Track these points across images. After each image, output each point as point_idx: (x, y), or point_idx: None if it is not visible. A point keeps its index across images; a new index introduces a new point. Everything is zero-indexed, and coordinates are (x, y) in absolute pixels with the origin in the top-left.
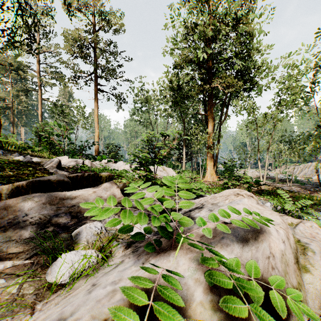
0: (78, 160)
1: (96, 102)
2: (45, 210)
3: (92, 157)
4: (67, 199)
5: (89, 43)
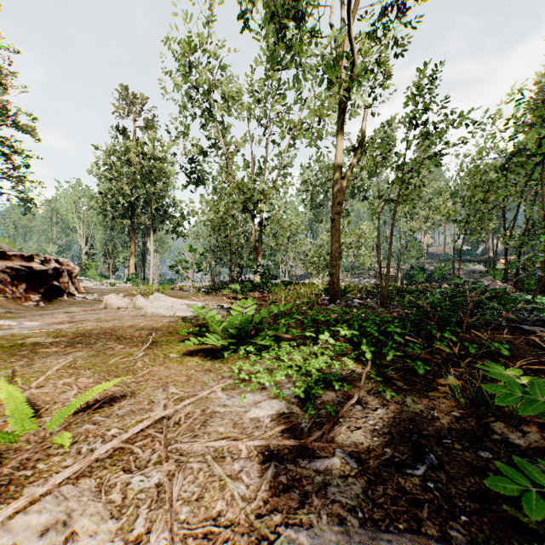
0: None
1: None
2: None
3: None
4: None
5: None
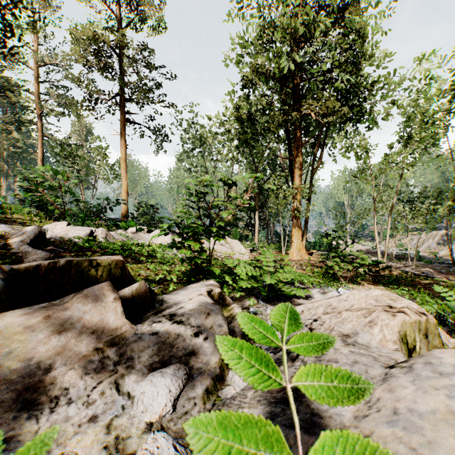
0: (83, 228)
1: (123, 139)
2: None
3: (114, 223)
4: None
5: (112, 49)
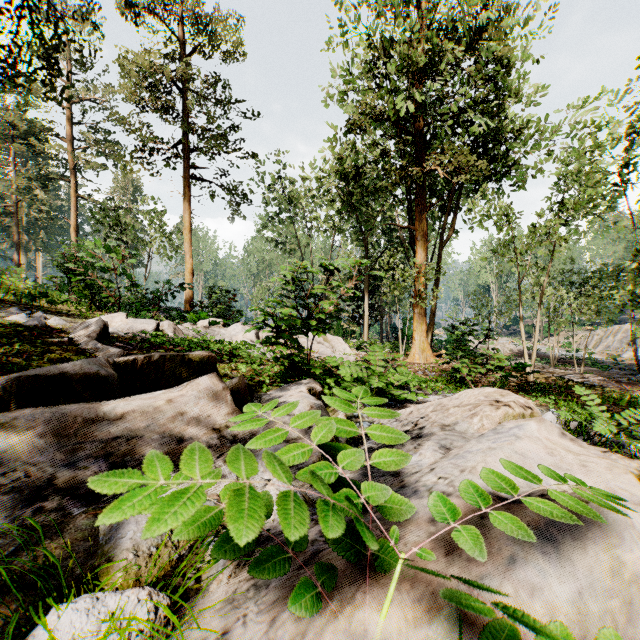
0: (147, 321)
1: (187, 201)
2: (44, 453)
3: (178, 314)
4: (103, 422)
5: (173, 82)
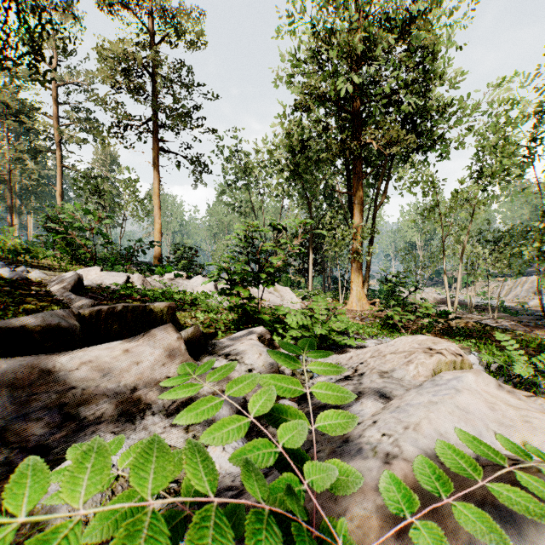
0: (118, 274)
1: (156, 170)
2: None
3: (148, 268)
4: (60, 373)
5: (144, 68)
